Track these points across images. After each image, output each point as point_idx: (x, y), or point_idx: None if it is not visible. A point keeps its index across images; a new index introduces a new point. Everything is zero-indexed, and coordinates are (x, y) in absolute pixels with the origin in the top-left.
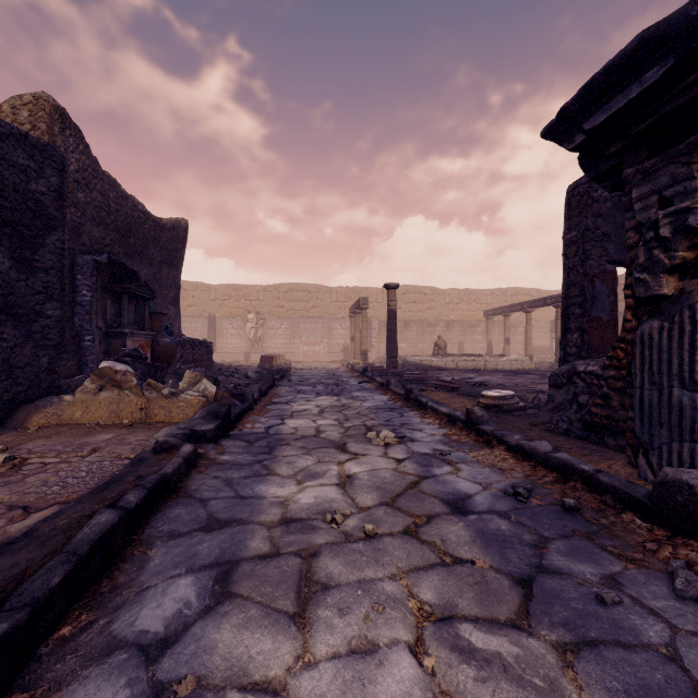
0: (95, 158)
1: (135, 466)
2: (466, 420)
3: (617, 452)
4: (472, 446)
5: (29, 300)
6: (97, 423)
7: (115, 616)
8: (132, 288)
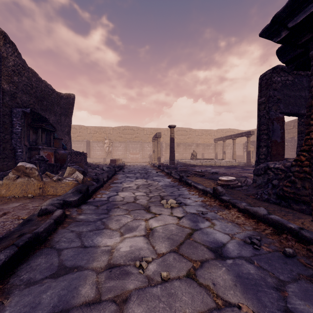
0: (24, 60)
1: (23, 225)
2: (213, 193)
3: (301, 212)
4: (218, 208)
5: None
6: (13, 196)
7: None
8: (43, 125)
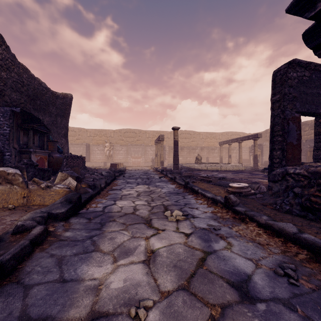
0: (13, 54)
1: None
2: (225, 203)
3: None
4: (233, 222)
5: None
6: None
7: None
8: (34, 126)
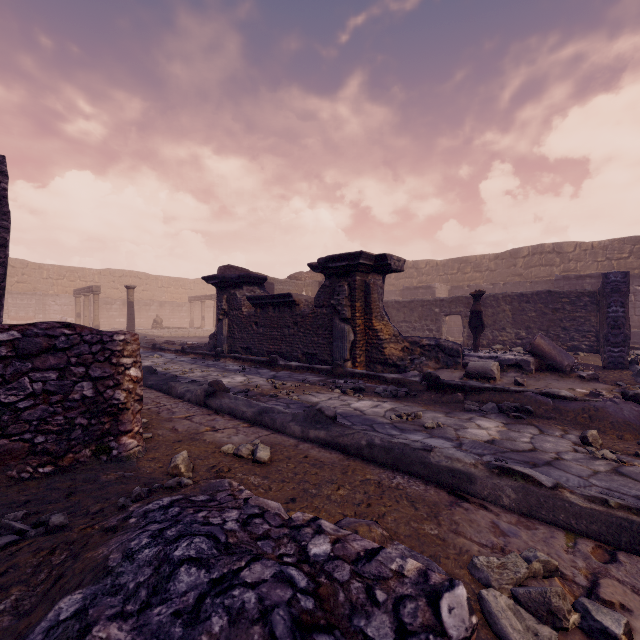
0: None
1: None
2: (182, 350)
3: None
4: (184, 355)
5: None
6: None
7: None
8: None
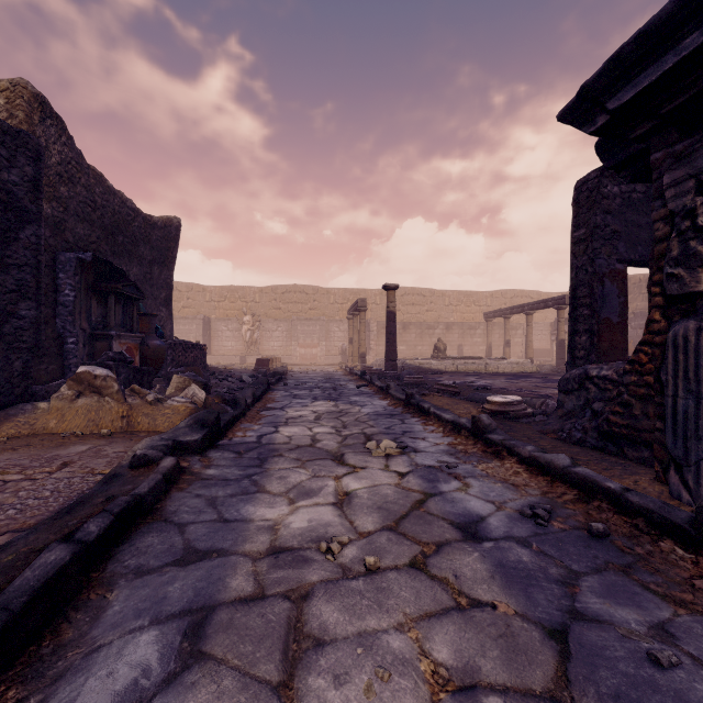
0: (79, 151)
1: (107, 484)
2: (472, 428)
3: (640, 464)
4: (480, 457)
5: (0, 299)
6: (73, 433)
7: (51, 691)
8: (119, 288)
